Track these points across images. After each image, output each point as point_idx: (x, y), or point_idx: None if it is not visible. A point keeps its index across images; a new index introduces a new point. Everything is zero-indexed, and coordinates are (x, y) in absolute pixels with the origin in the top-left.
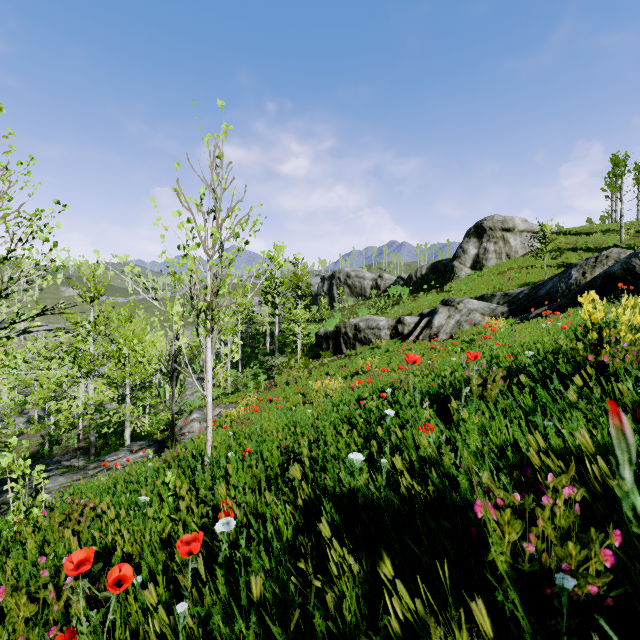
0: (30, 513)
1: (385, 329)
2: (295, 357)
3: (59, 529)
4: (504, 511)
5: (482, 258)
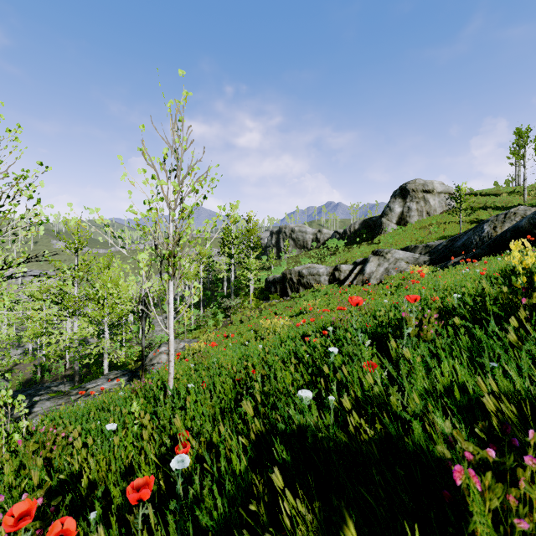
0: (12, 438)
1: (324, 275)
2: (248, 299)
3: (33, 455)
4: (484, 476)
5: (406, 215)
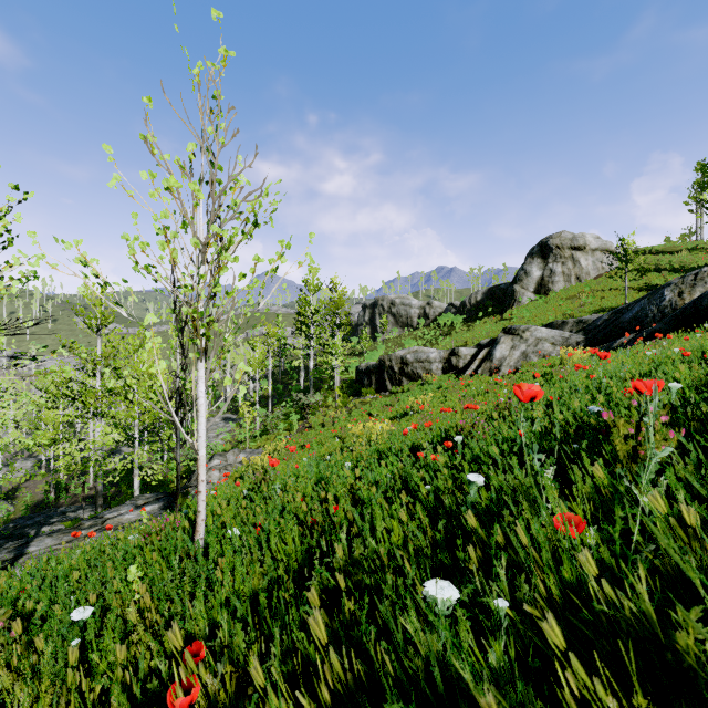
0: None
1: (436, 362)
2: (332, 395)
3: None
4: None
5: (548, 281)
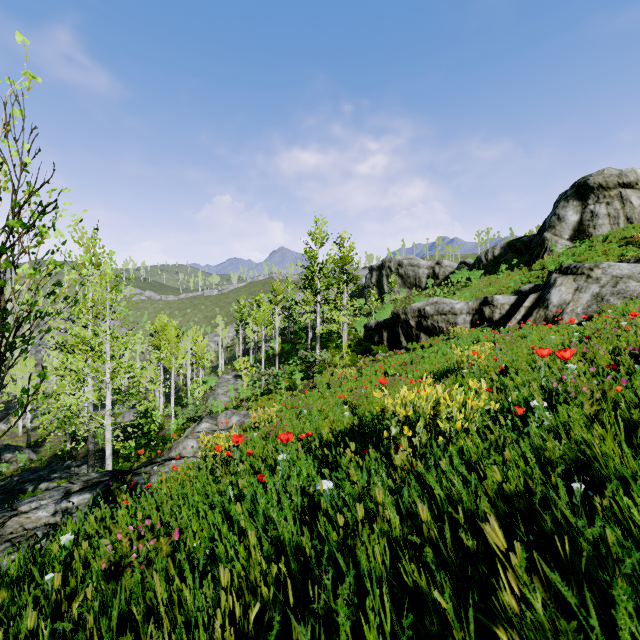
0: None
1: (463, 314)
2: (340, 353)
3: None
4: None
5: (588, 225)
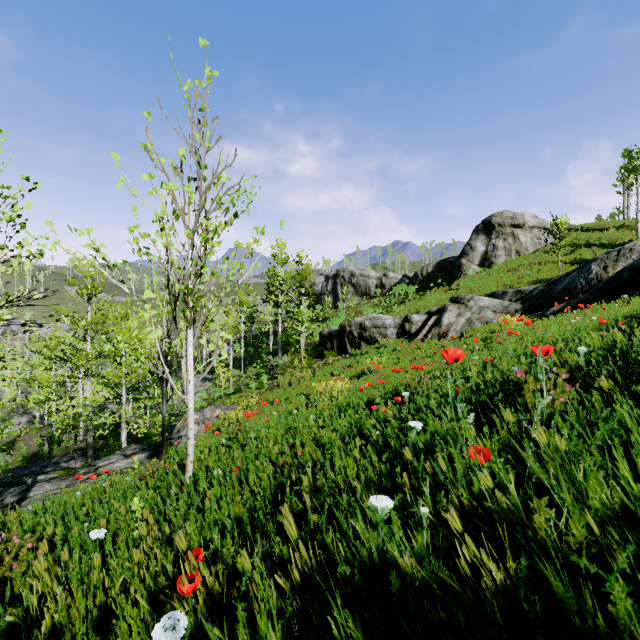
0: None
1: (391, 328)
2: (298, 357)
3: None
4: None
5: (491, 255)
